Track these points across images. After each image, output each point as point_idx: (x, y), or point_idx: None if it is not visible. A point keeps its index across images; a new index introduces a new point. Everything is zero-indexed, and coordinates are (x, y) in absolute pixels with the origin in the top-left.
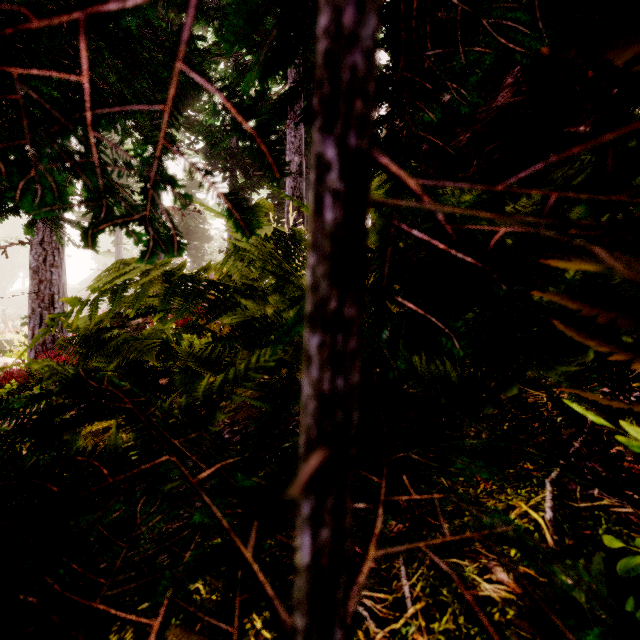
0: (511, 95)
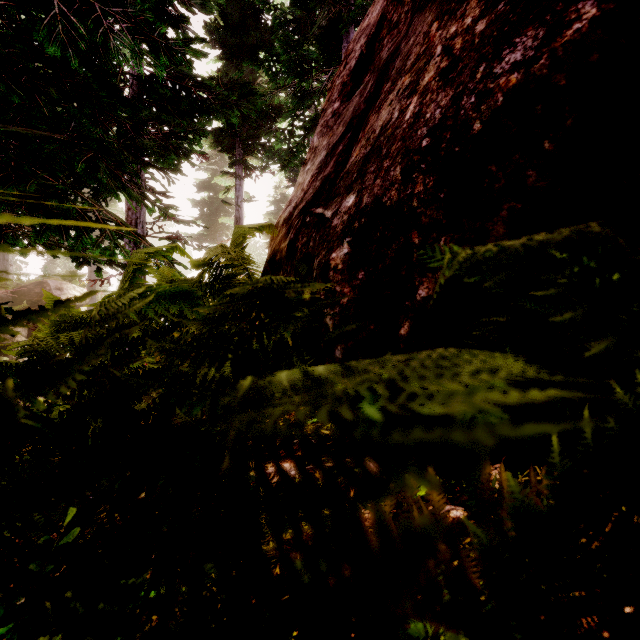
0: (332, 165)
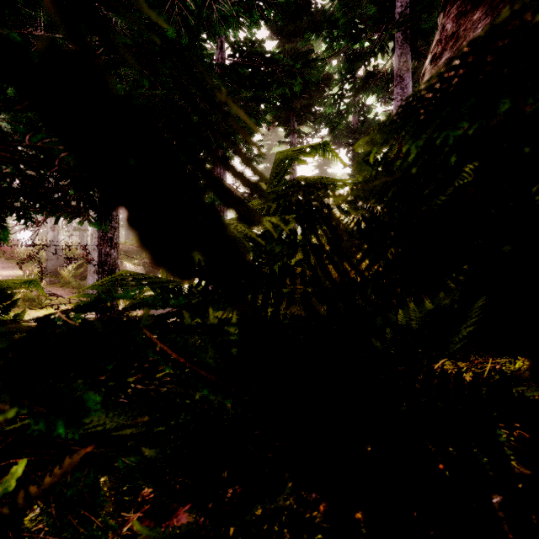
0: None
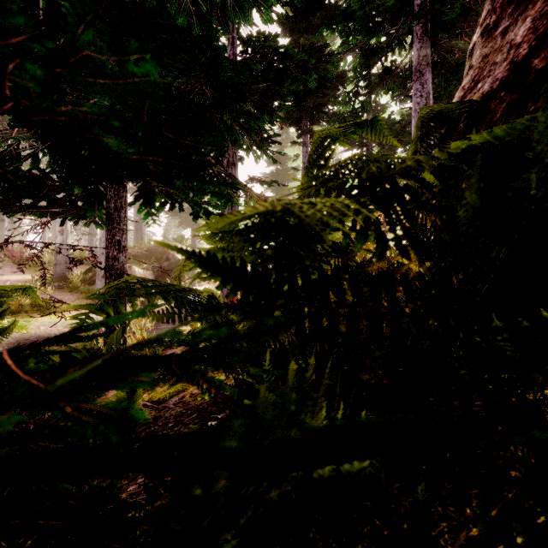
0: None
